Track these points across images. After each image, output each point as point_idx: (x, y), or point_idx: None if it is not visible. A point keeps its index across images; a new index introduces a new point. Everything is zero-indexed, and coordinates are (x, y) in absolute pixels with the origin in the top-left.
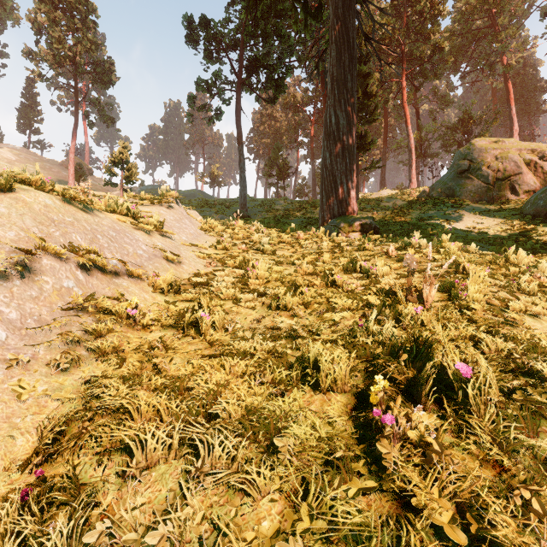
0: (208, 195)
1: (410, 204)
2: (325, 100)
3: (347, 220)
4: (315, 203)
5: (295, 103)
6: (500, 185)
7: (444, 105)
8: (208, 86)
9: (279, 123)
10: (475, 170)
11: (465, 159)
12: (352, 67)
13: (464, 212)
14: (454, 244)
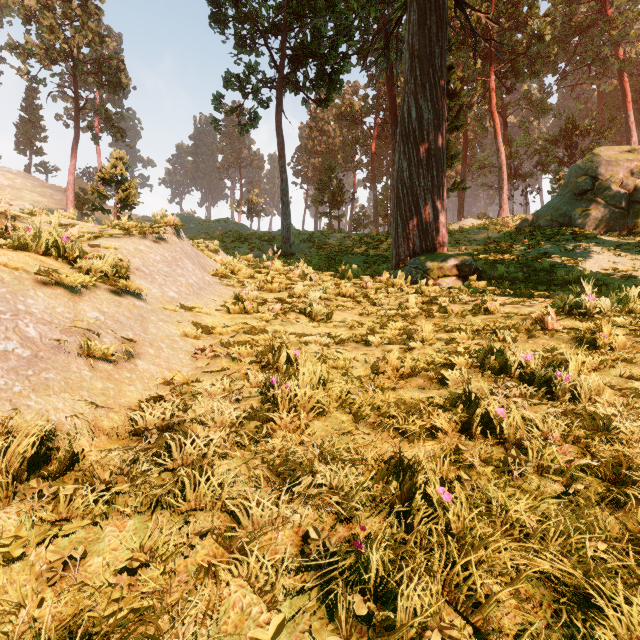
0: (243, 227)
1: (509, 237)
2: (391, 104)
3: (435, 259)
4: (380, 237)
5: (352, 113)
6: (638, 209)
7: (540, 113)
8: (239, 82)
9: (331, 139)
10: (602, 190)
11: (586, 175)
12: (441, 36)
13: (592, 247)
14: None
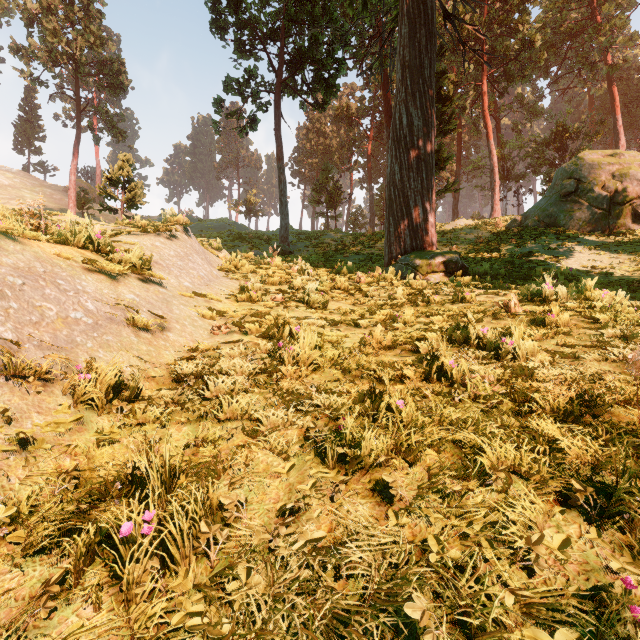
0: (241, 226)
1: (499, 236)
2: (387, 107)
3: (424, 256)
4: (375, 236)
5: (348, 115)
6: (619, 210)
7: (532, 116)
8: (239, 86)
9: (328, 140)
10: (585, 192)
11: (571, 178)
12: (430, 49)
13: (574, 246)
14: (608, 292)
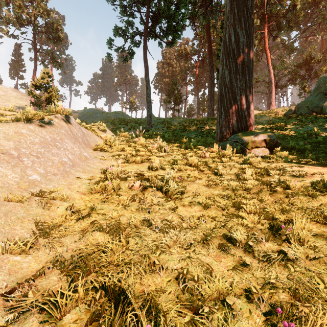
0: (126, 116)
1: (282, 120)
2: (209, 45)
3: (249, 135)
4: (203, 120)
5: (185, 54)
6: None
7: (290, 51)
8: (122, 31)
9: (174, 68)
10: None
11: None
12: None
13: None
14: None
